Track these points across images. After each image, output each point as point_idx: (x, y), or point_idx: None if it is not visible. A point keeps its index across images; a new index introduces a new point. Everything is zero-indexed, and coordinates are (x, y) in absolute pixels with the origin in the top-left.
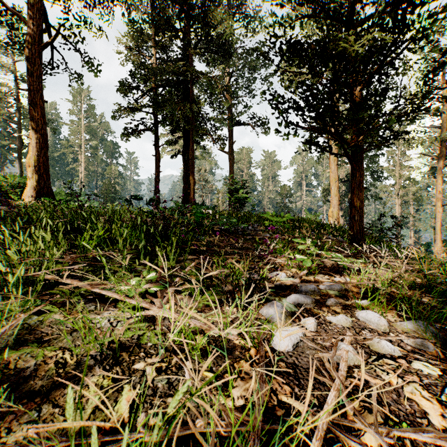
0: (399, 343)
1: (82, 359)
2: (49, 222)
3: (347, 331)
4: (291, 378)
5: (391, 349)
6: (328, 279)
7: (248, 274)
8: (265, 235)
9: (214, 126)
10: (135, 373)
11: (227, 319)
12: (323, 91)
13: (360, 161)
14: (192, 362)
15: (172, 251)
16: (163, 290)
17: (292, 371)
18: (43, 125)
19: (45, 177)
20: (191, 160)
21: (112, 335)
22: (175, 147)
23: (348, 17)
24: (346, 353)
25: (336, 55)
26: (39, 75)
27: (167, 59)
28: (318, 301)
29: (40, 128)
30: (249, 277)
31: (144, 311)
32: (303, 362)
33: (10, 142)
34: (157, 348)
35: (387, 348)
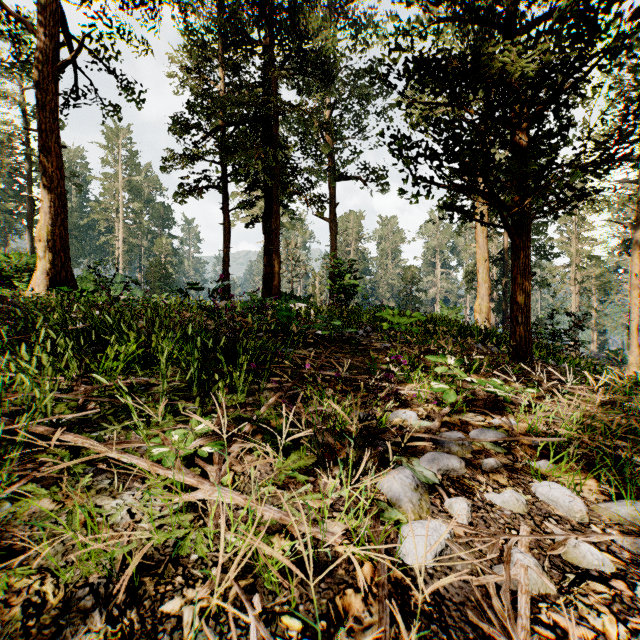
0: (607, 545)
1: (74, 593)
2: (51, 333)
3: (521, 522)
4: (434, 627)
5: (598, 560)
6: (482, 421)
7: (358, 417)
8: (382, 344)
9: (309, 182)
10: (163, 622)
11: (324, 509)
12: (471, 130)
13: (525, 235)
14: (264, 595)
15: (242, 377)
16: (222, 450)
17: (436, 609)
18: (60, 181)
19: (63, 256)
20: (274, 231)
21: (131, 540)
22: (253, 212)
23: (509, 19)
24: (525, 572)
25: (492, 76)
26: (54, 108)
27: (240, 84)
28: (470, 463)
29: (55, 186)
30: (361, 431)
31: (188, 493)
32: (452, 588)
33: (16, 204)
34: (206, 565)
35: (592, 558)
